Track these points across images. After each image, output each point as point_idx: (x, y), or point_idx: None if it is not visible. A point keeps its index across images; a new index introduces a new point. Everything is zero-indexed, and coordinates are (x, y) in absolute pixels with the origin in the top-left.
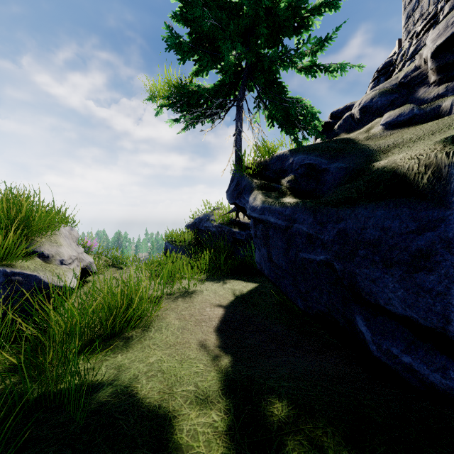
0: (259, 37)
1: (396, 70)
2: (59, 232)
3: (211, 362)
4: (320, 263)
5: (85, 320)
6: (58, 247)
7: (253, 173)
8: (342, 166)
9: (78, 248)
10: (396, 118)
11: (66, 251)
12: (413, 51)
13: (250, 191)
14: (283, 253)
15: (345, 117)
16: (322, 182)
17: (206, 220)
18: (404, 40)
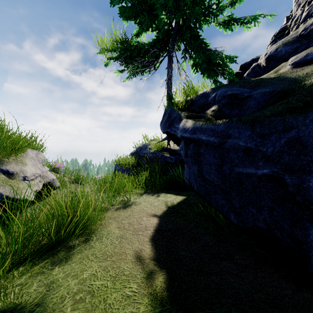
0: (186, 1)
1: (291, 32)
2: (26, 154)
3: (145, 280)
4: (263, 177)
5: (29, 231)
6: (23, 166)
7: (182, 108)
8: (266, 91)
9: (43, 168)
10: (304, 58)
11: (30, 169)
12: (305, 15)
13: (180, 120)
14: (215, 169)
15: (253, 66)
16: (245, 108)
17: (144, 149)
18: (295, 12)
